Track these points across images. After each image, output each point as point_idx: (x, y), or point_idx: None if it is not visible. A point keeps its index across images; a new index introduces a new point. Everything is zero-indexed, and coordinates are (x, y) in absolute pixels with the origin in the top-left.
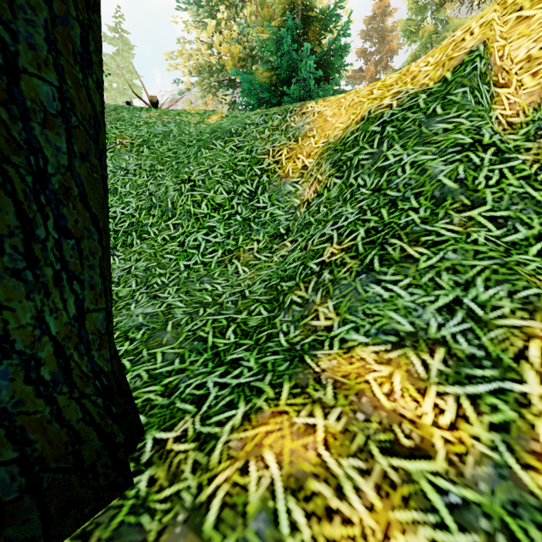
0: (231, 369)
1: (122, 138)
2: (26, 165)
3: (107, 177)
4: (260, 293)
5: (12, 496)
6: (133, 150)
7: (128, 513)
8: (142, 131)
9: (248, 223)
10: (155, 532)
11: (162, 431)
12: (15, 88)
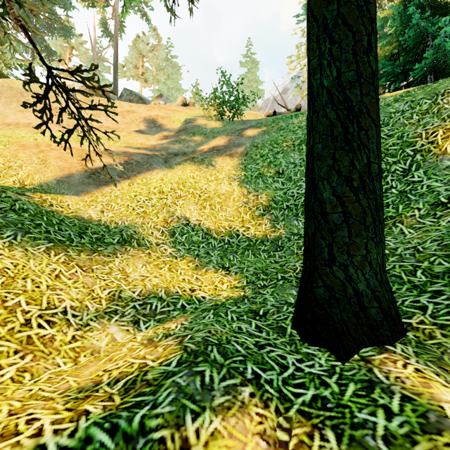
0: (437, 295)
1: (286, 142)
2: (373, 198)
3: (283, 170)
4: (434, 249)
5: (379, 319)
6: (295, 149)
7: (416, 343)
8: (298, 134)
9: (405, 195)
10: (438, 352)
11: (403, 319)
12: (369, 170)
